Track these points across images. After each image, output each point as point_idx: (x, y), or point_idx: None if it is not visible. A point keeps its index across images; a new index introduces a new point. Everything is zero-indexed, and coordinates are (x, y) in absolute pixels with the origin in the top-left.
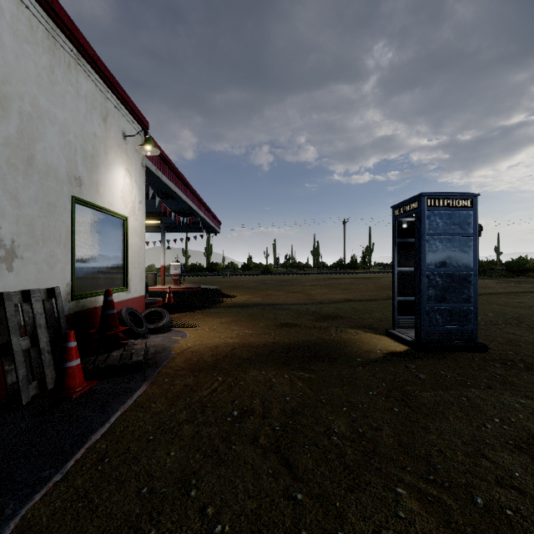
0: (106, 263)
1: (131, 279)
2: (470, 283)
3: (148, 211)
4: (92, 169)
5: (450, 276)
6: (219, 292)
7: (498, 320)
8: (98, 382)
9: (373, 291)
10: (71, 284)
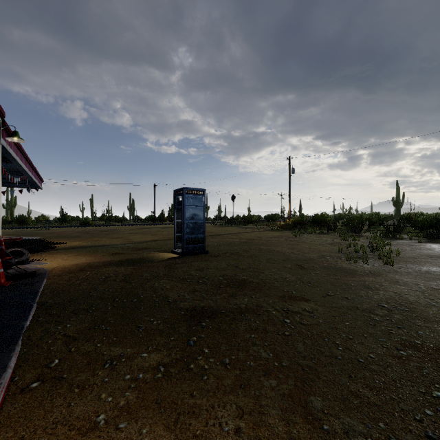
0: None
1: None
2: (203, 226)
3: None
4: None
5: (195, 223)
6: (46, 241)
7: (223, 244)
8: (12, 282)
9: (171, 235)
10: None
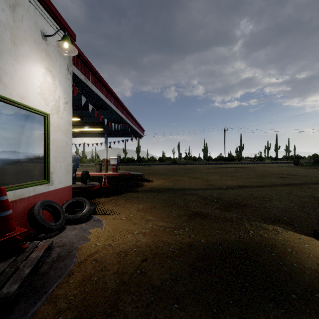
0: (17, 157)
1: (54, 172)
2: None
3: (93, 121)
4: None
5: None
6: (142, 177)
7: None
8: None
9: (256, 178)
10: None
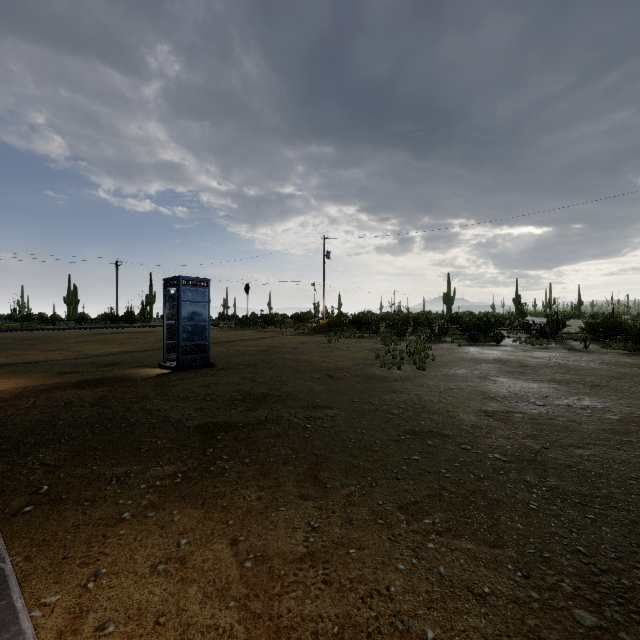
0: None
1: None
2: (206, 329)
3: None
4: None
5: (196, 326)
6: None
7: (234, 354)
8: None
9: (152, 343)
10: None
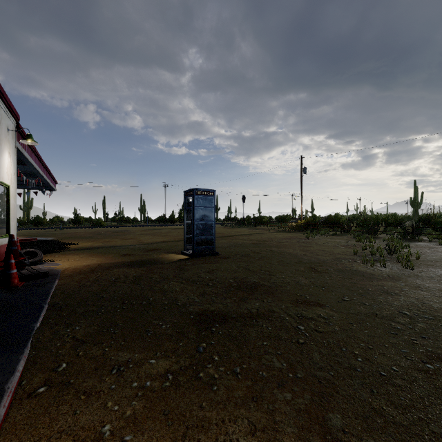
0: None
1: (10, 229)
2: (213, 227)
3: None
4: None
5: (205, 224)
6: (60, 242)
7: (233, 245)
8: (25, 282)
9: (181, 236)
10: None
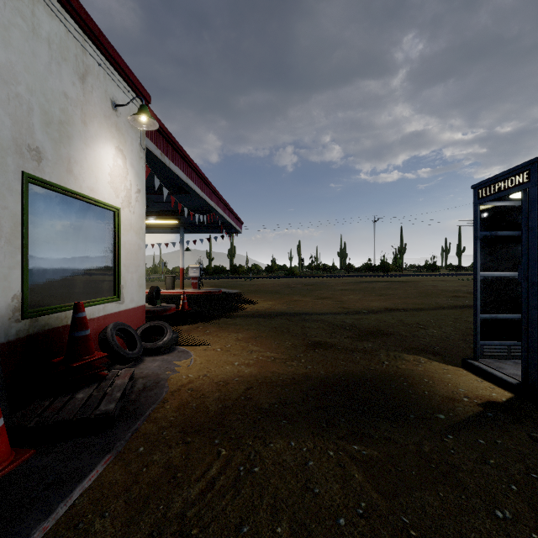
0: (86, 266)
1: (125, 286)
2: None
3: (163, 209)
4: (60, 140)
5: None
6: (240, 297)
7: None
8: (36, 452)
9: (416, 298)
10: (21, 297)
